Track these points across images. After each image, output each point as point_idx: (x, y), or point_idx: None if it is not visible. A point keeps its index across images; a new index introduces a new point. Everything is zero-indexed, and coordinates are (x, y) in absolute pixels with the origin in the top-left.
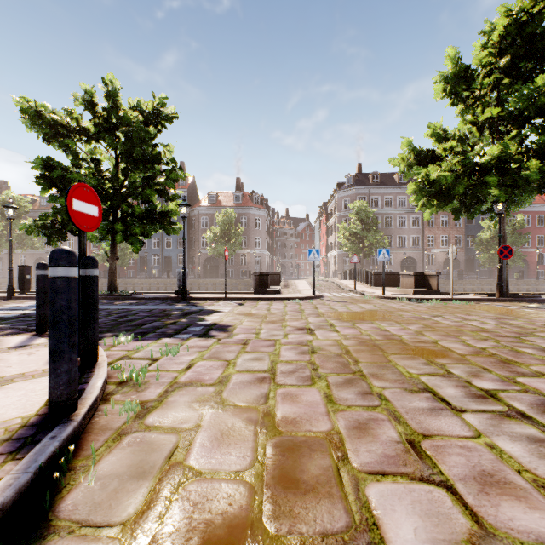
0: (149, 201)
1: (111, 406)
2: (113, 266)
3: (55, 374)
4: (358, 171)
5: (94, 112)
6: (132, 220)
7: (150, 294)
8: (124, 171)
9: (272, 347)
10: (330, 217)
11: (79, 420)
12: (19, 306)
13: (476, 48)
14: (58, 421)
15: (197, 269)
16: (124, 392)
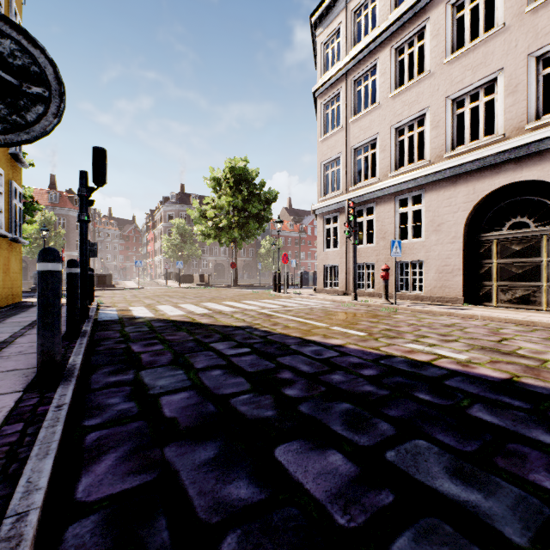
0: None
1: None
2: None
3: None
4: (181, 190)
5: None
6: None
7: None
8: None
9: (123, 297)
10: (157, 225)
11: None
12: None
13: (226, 165)
14: None
15: None
16: None
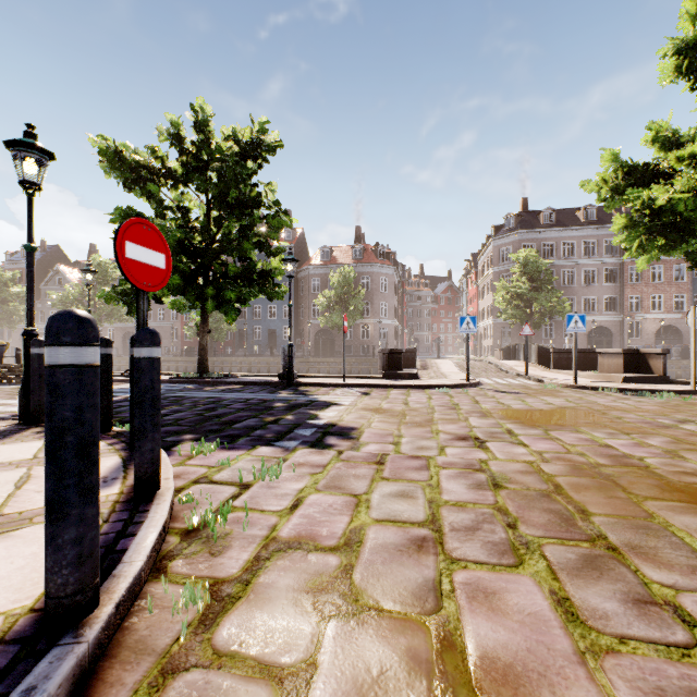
0: (247, 257)
1: (163, 587)
2: (204, 342)
3: (54, 545)
4: (522, 209)
5: (182, 149)
6: (226, 283)
7: (248, 377)
8: (217, 220)
9: (423, 470)
10: (482, 274)
11: (92, 636)
12: None
13: None
14: (58, 632)
15: (306, 344)
16: (190, 555)
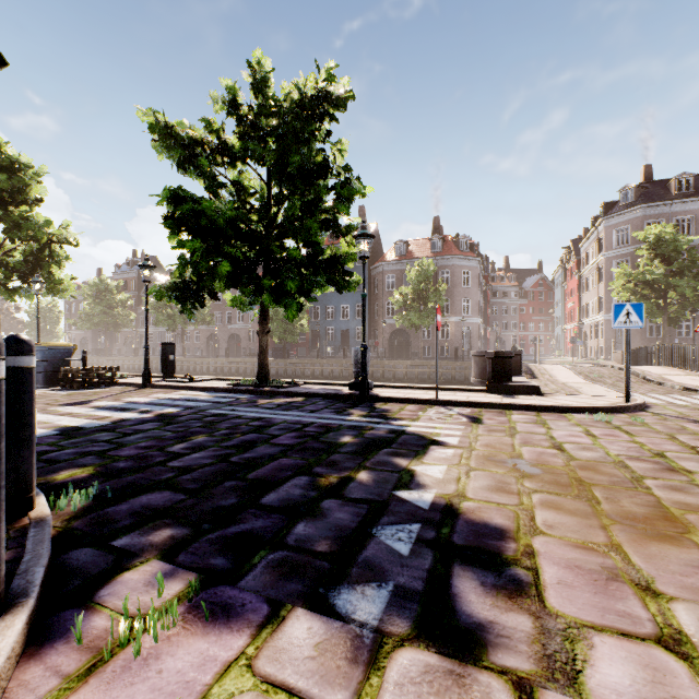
0: (311, 239)
1: None
2: (264, 343)
3: None
4: (643, 179)
5: (239, 118)
6: (286, 271)
7: (313, 385)
8: (277, 197)
9: None
10: (587, 262)
11: None
12: (136, 401)
13: None
14: None
15: (380, 346)
16: None
